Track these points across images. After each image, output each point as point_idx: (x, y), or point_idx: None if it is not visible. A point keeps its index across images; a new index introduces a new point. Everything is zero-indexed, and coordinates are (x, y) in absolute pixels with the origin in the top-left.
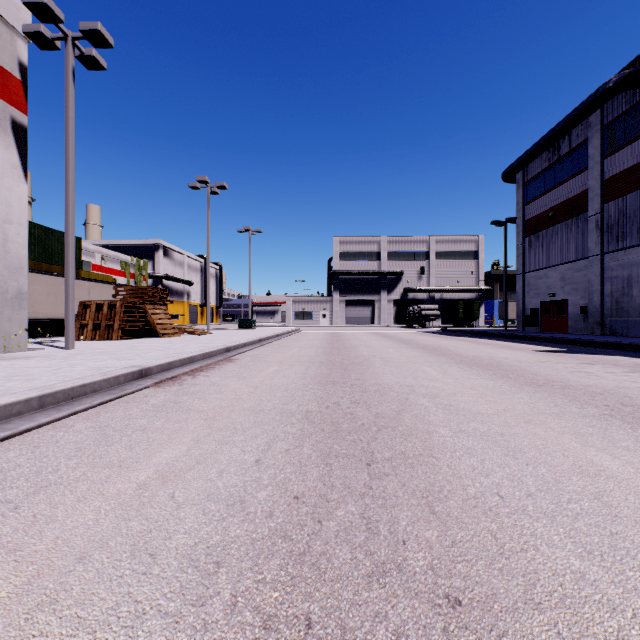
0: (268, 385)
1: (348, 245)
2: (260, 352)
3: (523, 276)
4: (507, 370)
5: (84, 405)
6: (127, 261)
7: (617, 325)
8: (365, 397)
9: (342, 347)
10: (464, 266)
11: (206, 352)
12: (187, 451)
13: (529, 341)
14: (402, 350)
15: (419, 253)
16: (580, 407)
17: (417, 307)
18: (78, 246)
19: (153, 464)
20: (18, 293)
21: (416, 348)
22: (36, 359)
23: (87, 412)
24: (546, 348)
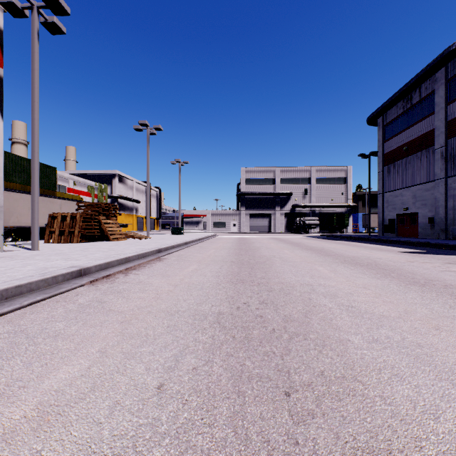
0: (186, 283)
1: (252, 173)
2: (184, 253)
3: (383, 195)
4: (386, 269)
5: (13, 306)
6: (92, 185)
7: None
8: (271, 297)
9: (248, 248)
10: (336, 188)
11: (140, 253)
12: (87, 369)
13: (391, 244)
14: (295, 251)
15: (303, 179)
16: None
17: (302, 218)
18: (54, 174)
19: (41, 391)
20: None
21: (305, 249)
22: (1, 259)
23: (14, 313)
24: (407, 250)
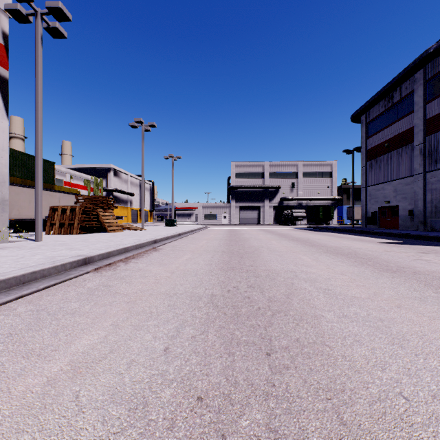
0: (182, 270)
1: (241, 168)
2: (178, 243)
3: (366, 189)
4: (364, 258)
5: (31, 289)
6: (88, 179)
7: (436, 223)
8: (258, 282)
9: (238, 239)
10: (323, 182)
11: (138, 244)
12: (104, 337)
13: (372, 235)
14: (282, 242)
15: (291, 173)
16: (436, 292)
17: (290, 211)
18: (52, 168)
19: (70, 353)
20: (2, 200)
21: (292, 240)
22: (9, 249)
23: (32, 295)
24: (387, 240)
